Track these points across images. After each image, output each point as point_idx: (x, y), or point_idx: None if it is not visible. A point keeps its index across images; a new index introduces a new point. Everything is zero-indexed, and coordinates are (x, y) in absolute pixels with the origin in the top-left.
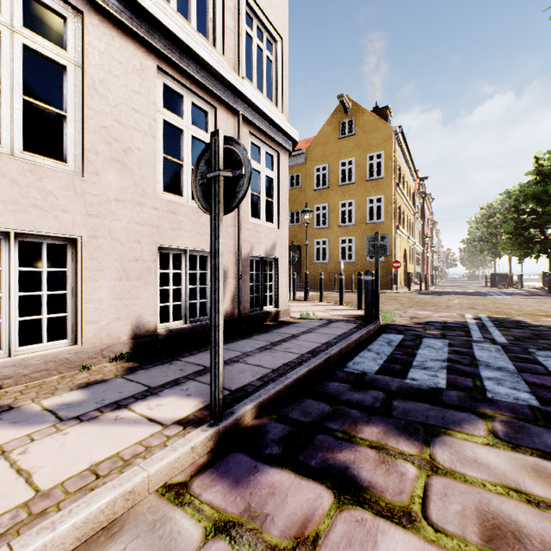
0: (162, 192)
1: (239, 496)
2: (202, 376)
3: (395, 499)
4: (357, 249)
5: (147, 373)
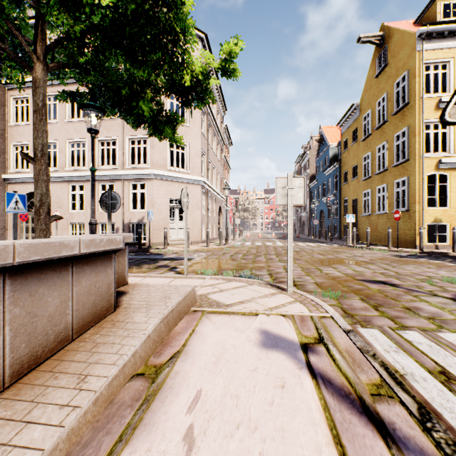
0: (101, 210)
1: None
2: None
3: None
4: (389, 198)
5: None
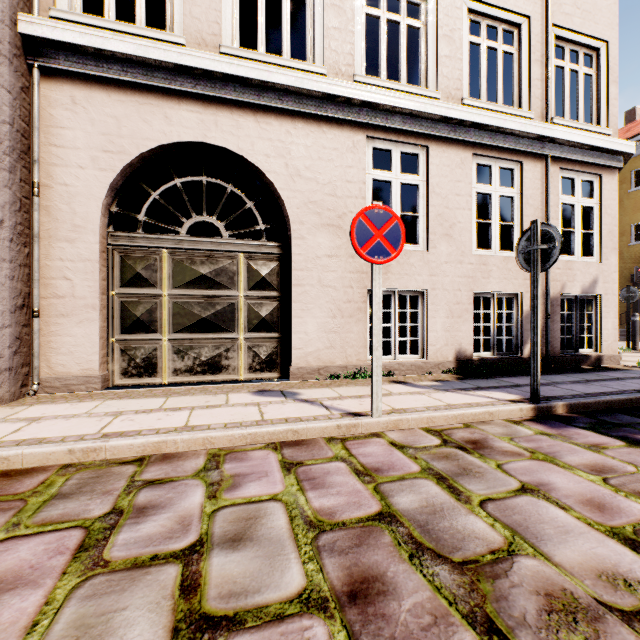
0: (474, 249)
1: (554, 430)
2: (517, 387)
3: None
4: None
5: (472, 381)
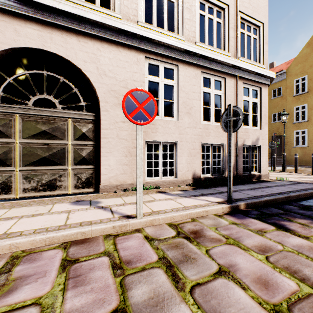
0: (202, 121)
1: (239, 220)
2: (221, 193)
3: (303, 234)
4: None
5: (200, 190)
